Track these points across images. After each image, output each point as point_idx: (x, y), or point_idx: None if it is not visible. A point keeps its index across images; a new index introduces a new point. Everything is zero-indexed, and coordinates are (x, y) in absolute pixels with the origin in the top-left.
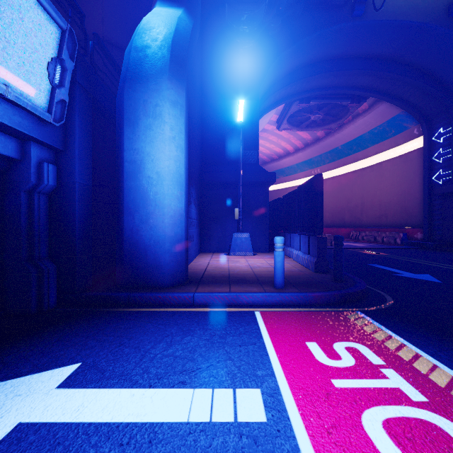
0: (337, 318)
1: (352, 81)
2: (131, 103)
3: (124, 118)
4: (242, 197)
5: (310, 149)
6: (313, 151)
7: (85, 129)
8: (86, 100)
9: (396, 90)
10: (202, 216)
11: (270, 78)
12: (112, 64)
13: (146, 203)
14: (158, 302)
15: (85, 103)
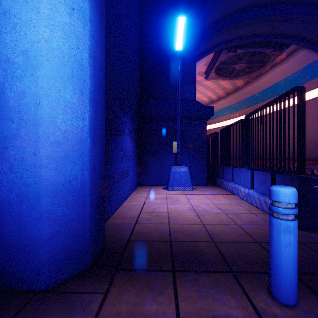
0: None
1: (276, 29)
2: None
3: None
4: (179, 131)
5: (231, 97)
6: (233, 98)
7: None
8: None
9: (317, 36)
10: (140, 150)
11: (204, 21)
12: None
13: (2, 115)
14: None
15: None
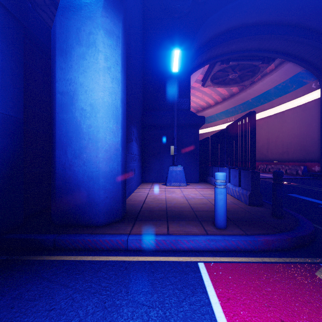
0: (305, 278)
1: (263, 45)
2: (63, 31)
3: (56, 47)
4: (176, 137)
5: (227, 102)
6: (229, 103)
7: (12, 57)
8: (14, 27)
9: (299, 52)
10: (144, 153)
11: (199, 41)
12: (56, 9)
13: (79, 137)
14: (88, 246)
15: (13, 29)
